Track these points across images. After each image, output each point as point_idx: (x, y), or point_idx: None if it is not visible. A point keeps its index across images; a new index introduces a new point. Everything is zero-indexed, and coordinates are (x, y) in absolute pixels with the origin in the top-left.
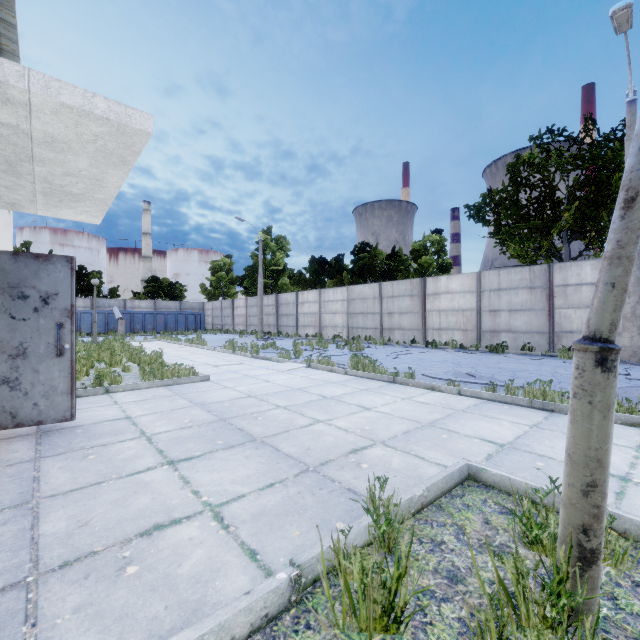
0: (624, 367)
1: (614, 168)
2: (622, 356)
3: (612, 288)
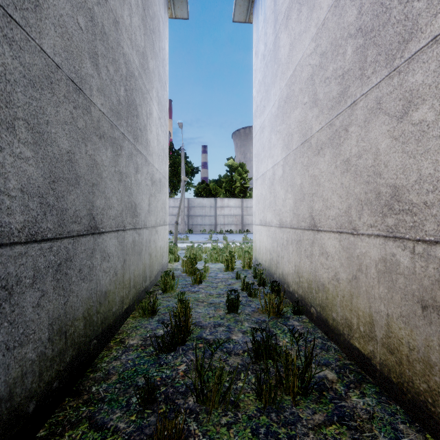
0: (181, 235)
1: (179, 163)
2: (181, 232)
3: (178, 217)
